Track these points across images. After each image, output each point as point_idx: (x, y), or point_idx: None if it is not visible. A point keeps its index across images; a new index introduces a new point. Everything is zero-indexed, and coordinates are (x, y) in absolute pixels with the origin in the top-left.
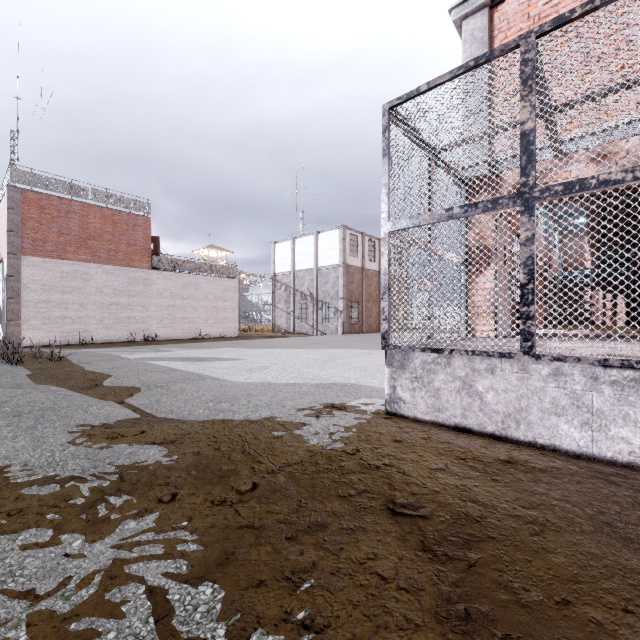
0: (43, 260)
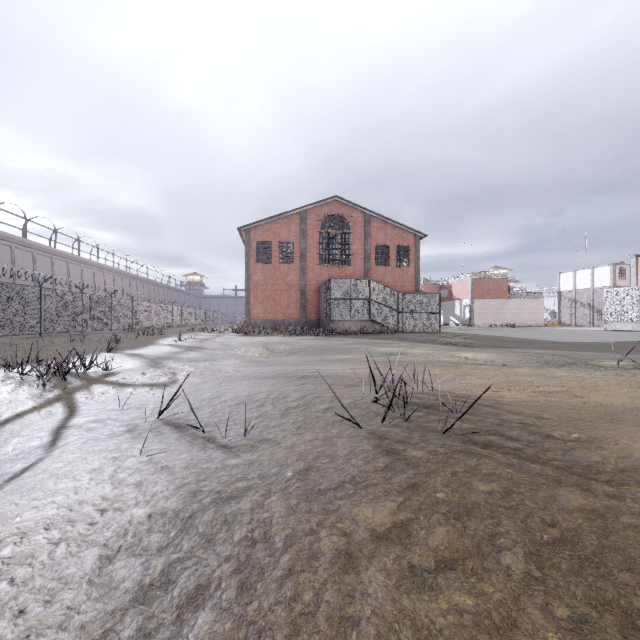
0: (478, 299)
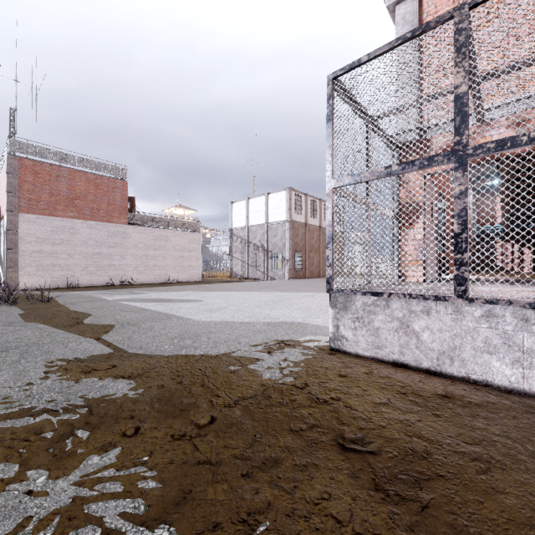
0: (37, 217)
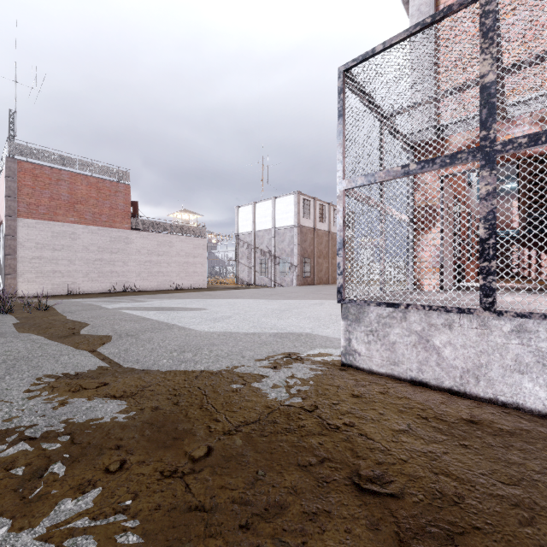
0: (36, 222)
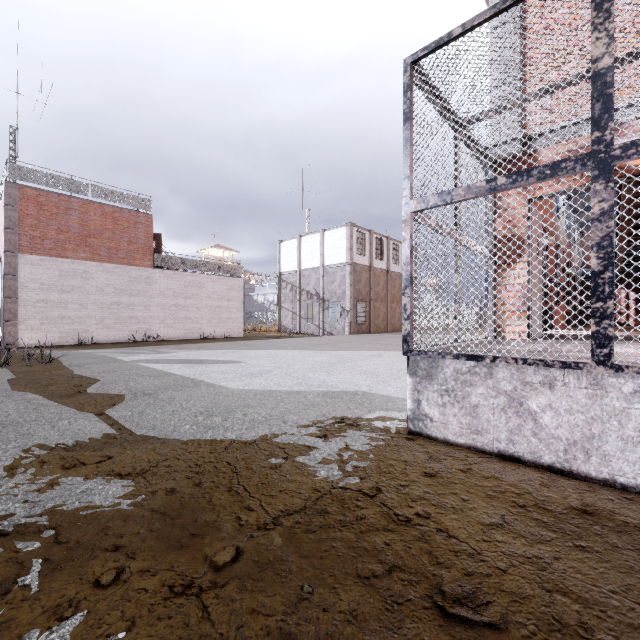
0: (41, 258)
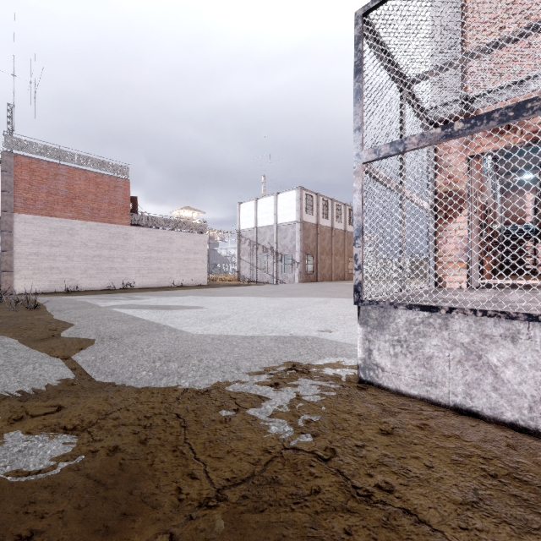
0: (33, 217)
